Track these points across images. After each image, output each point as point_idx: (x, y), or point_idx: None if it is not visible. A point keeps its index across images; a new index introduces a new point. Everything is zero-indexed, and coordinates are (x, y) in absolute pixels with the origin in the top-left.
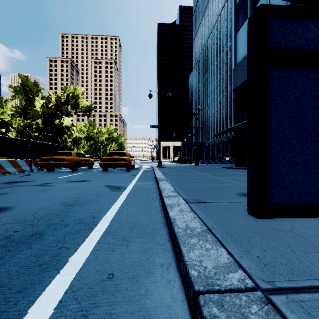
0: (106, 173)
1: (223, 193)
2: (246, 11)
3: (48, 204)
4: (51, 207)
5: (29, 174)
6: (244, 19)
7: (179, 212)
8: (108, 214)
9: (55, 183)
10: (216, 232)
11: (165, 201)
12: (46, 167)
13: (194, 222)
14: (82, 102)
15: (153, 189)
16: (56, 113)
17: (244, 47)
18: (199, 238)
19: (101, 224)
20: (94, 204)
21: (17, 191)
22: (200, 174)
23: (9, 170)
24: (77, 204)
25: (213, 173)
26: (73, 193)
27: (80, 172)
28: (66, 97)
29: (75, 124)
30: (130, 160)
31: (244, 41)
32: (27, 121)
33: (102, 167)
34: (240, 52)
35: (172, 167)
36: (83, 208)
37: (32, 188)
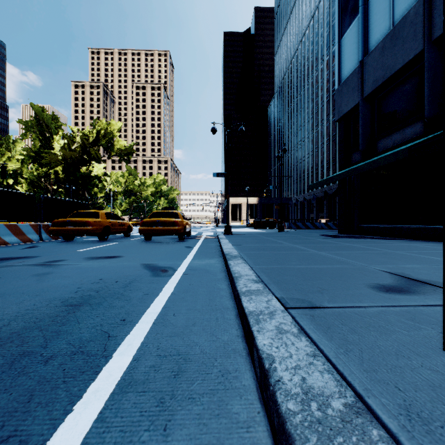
0: (149, 243)
1: (342, 283)
2: (356, 3)
3: (38, 302)
4: (39, 310)
5: (35, 244)
6: (353, 15)
7: (276, 335)
8: (138, 327)
9: (67, 260)
10: (380, 410)
11: (243, 304)
12: (60, 234)
13: (317, 370)
14: (118, 143)
15: (220, 272)
16: (82, 158)
17: (353, 56)
18: (351, 444)
19: (119, 357)
20: (117, 303)
21: (1, 275)
22: (291, 245)
23: (6, 238)
24: (88, 303)
25: (310, 244)
26: (88, 280)
27: (111, 242)
28: (95, 136)
29: (108, 173)
30: (184, 224)
31: (353, 47)
32: (43, 170)
33: (143, 235)
34: (347, 64)
35: (246, 235)
36: (96, 313)
37: (27, 269)
